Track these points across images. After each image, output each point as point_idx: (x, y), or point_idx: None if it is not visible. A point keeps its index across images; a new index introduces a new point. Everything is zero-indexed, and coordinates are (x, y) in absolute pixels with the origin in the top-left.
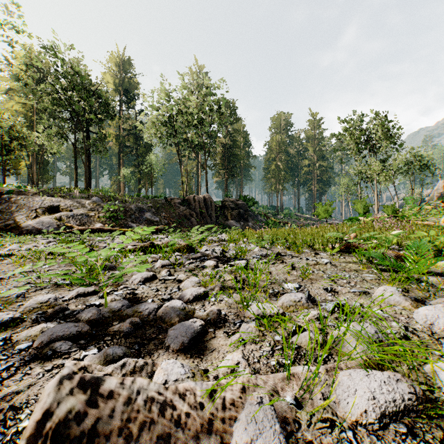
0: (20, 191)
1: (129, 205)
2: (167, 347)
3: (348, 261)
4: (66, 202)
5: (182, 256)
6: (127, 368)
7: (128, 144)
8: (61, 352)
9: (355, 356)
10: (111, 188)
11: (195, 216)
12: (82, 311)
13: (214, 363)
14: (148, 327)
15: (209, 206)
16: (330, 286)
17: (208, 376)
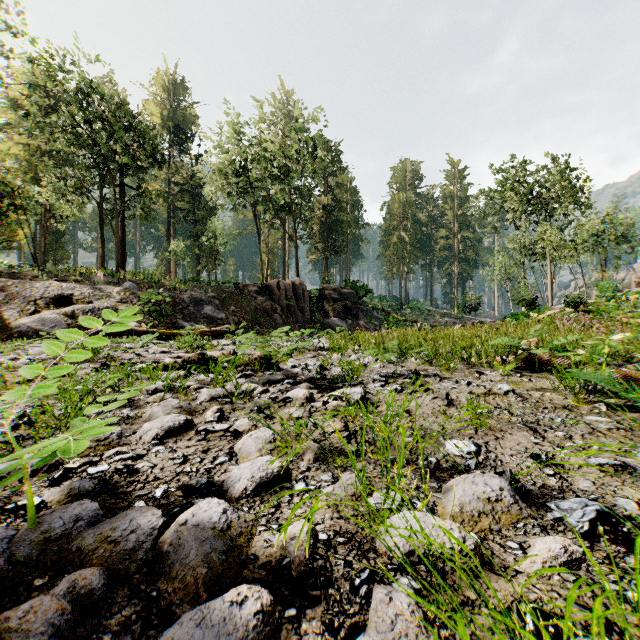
0: (13, 272)
1: (180, 295)
2: None
3: (540, 386)
4: (83, 290)
5: (251, 377)
6: None
7: (182, 206)
8: None
9: None
10: (157, 270)
11: (279, 310)
12: None
13: None
14: (120, 598)
15: (301, 296)
16: (537, 446)
17: None
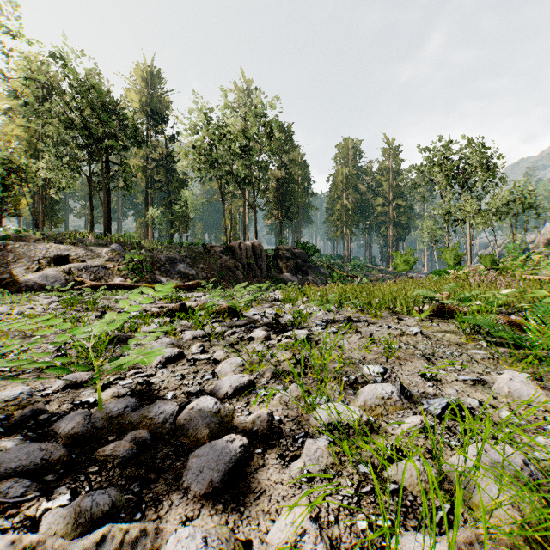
0: (19, 236)
1: (158, 254)
2: (185, 490)
3: (444, 329)
4: (77, 251)
5: (221, 322)
6: (108, 544)
7: (158, 178)
8: (6, 502)
9: (500, 514)
10: (136, 233)
11: (241, 268)
12: (62, 418)
13: (262, 525)
14: (160, 445)
15: (259, 255)
16: (427, 369)
17: None
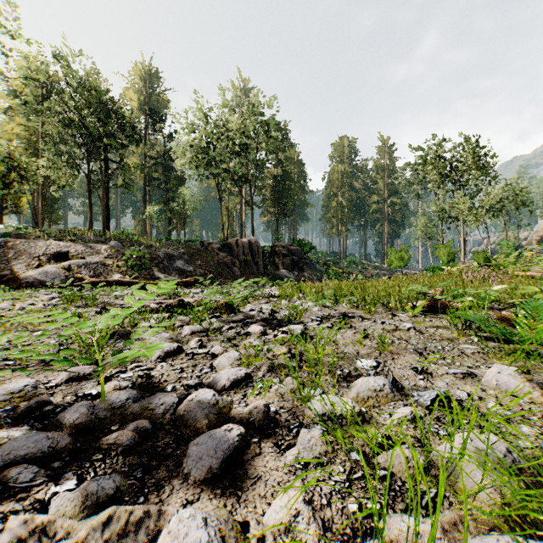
0: (20, 233)
1: (156, 251)
2: (186, 476)
3: (436, 325)
4: (77, 248)
5: (219, 318)
6: (114, 524)
7: (156, 176)
8: (16, 487)
9: (484, 497)
10: (135, 230)
11: (238, 264)
12: (67, 409)
13: (259, 508)
14: (161, 435)
15: (256, 252)
16: (419, 363)
17: (248, 537)
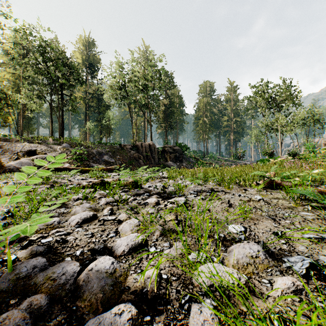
0: (6, 138)
1: (91, 150)
2: None
3: (276, 197)
4: (41, 147)
5: (127, 192)
6: None
7: (92, 104)
8: None
9: None
10: (80, 137)
11: (142, 158)
12: None
13: None
14: (56, 310)
15: (153, 150)
16: (276, 228)
17: None
